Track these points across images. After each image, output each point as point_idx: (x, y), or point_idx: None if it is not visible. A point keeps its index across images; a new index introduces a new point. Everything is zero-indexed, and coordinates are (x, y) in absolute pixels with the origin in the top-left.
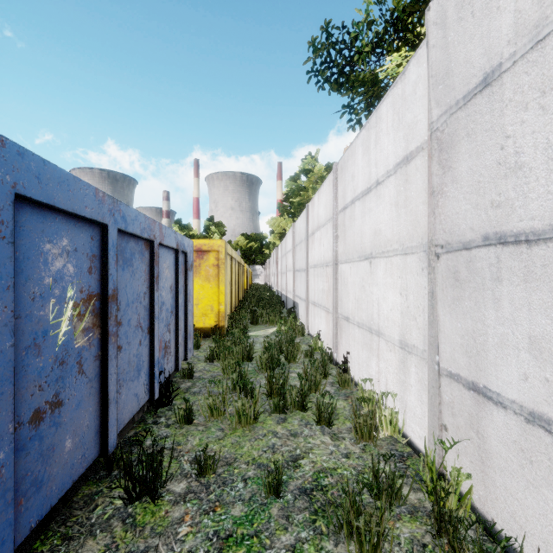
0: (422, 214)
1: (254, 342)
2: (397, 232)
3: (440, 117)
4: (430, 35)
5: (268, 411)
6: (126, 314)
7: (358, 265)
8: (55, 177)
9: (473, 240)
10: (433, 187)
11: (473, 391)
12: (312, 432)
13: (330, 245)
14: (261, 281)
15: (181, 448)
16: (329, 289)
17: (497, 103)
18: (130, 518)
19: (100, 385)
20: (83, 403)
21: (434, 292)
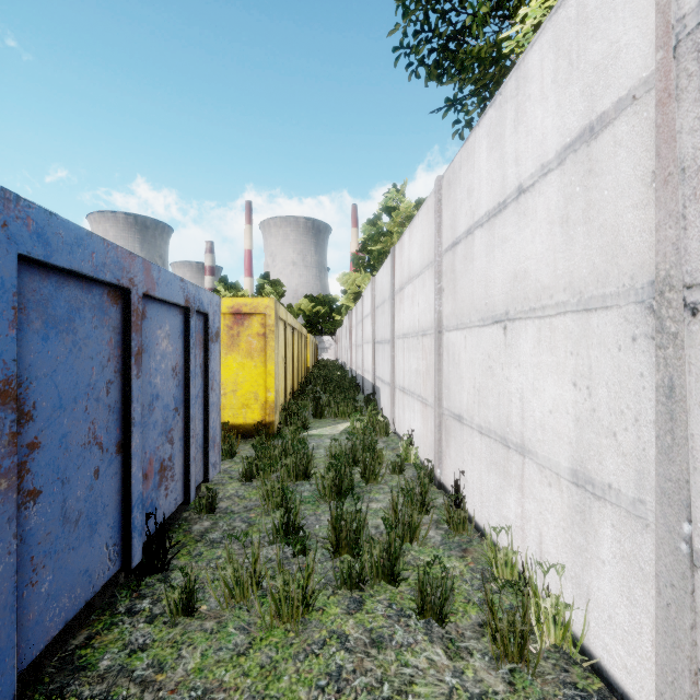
0: (632, 229)
1: (316, 446)
2: (567, 270)
3: None
4: None
5: (331, 585)
6: (55, 424)
7: (479, 333)
8: None
9: None
10: (681, 161)
11: None
12: (410, 635)
13: (429, 304)
14: (330, 356)
15: (164, 678)
16: (428, 370)
17: None
18: None
19: None
20: None
21: (675, 386)
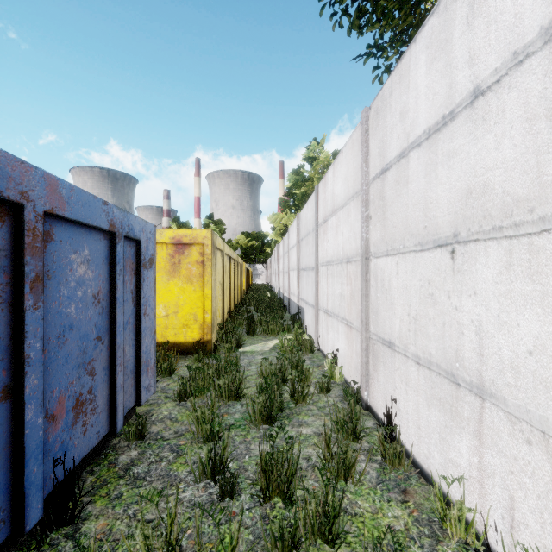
0: None
1: (248, 363)
2: None
3: None
4: None
5: (260, 548)
6: None
7: (416, 258)
8: None
9: None
10: None
11: None
12: None
13: (354, 233)
14: (262, 280)
15: None
16: (353, 295)
17: None
18: None
19: None
20: None
21: None
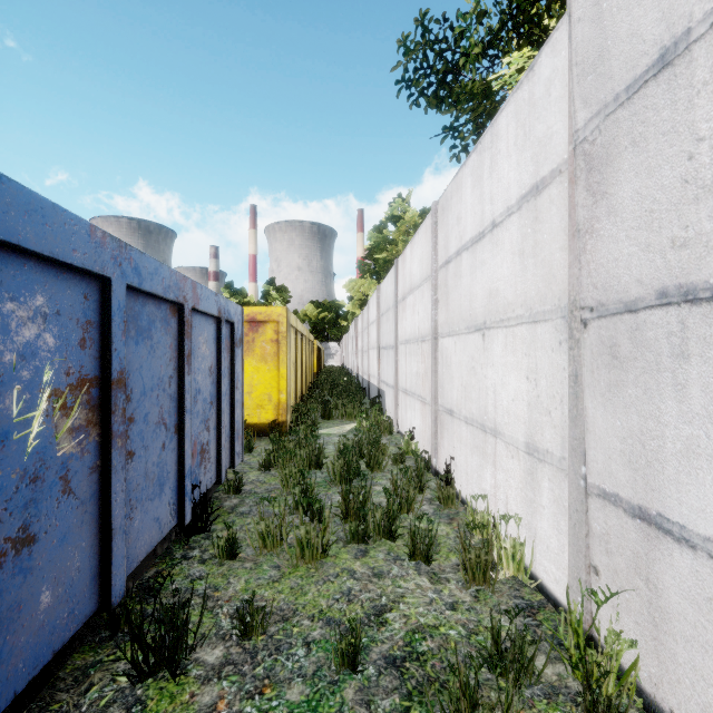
0: (559, 265)
1: (325, 443)
2: (523, 291)
3: (589, 122)
4: (574, 5)
5: (342, 540)
6: (141, 406)
7: (465, 339)
8: (21, 203)
9: (641, 298)
10: (578, 225)
11: (640, 520)
12: (403, 571)
13: (427, 313)
14: (336, 362)
15: (220, 594)
16: (426, 373)
17: (682, 90)
18: (139, 704)
19: (99, 509)
20: (71, 536)
21: (578, 375)
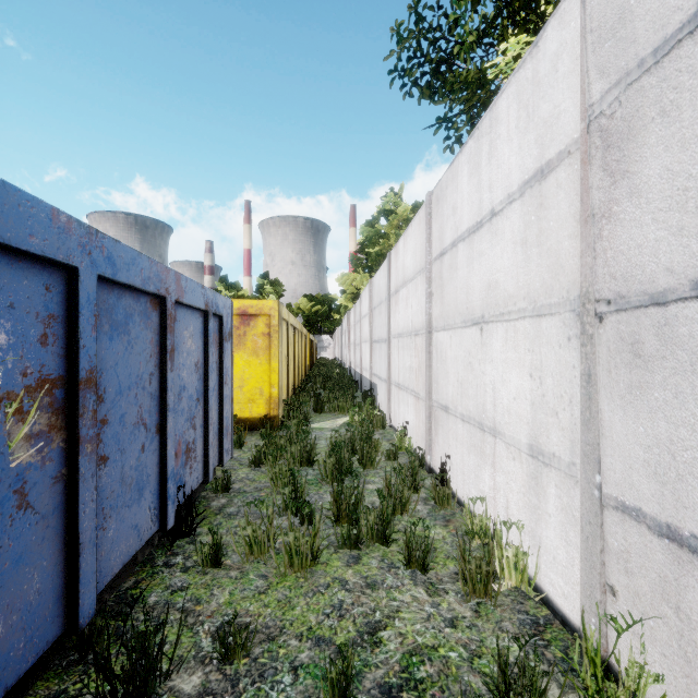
0: (568, 254)
1: (317, 438)
2: (525, 283)
3: (606, 94)
4: None
5: (333, 546)
6: (117, 406)
7: (462, 333)
8: None
9: (671, 289)
10: (592, 209)
11: (668, 540)
12: (398, 580)
13: (421, 307)
14: (329, 355)
15: (201, 608)
16: (420, 367)
17: None
18: None
19: (65, 522)
20: (28, 555)
21: (592, 374)
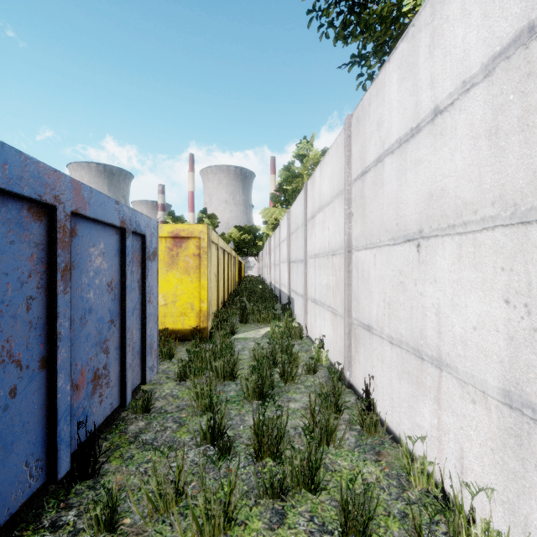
0: None
1: (242, 348)
2: (496, 183)
3: None
4: None
5: (254, 495)
6: None
7: (390, 251)
8: None
9: None
10: None
11: None
12: None
13: (339, 228)
14: (254, 273)
15: None
16: (337, 285)
17: None
18: None
19: None
20: None
21: None
